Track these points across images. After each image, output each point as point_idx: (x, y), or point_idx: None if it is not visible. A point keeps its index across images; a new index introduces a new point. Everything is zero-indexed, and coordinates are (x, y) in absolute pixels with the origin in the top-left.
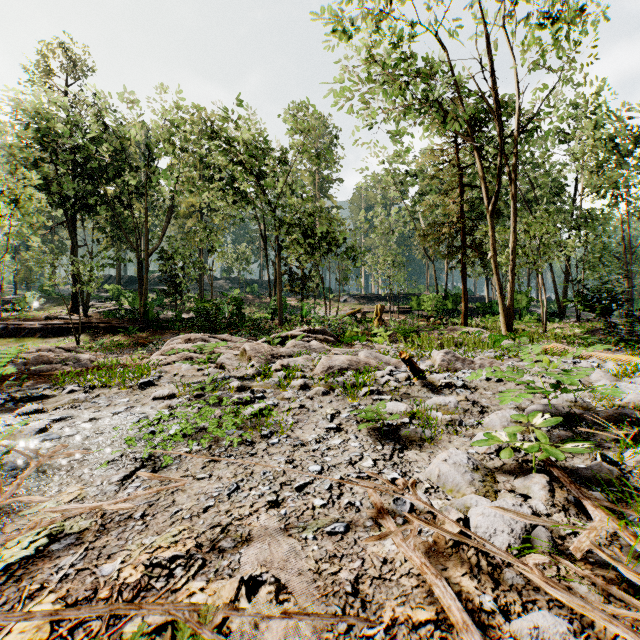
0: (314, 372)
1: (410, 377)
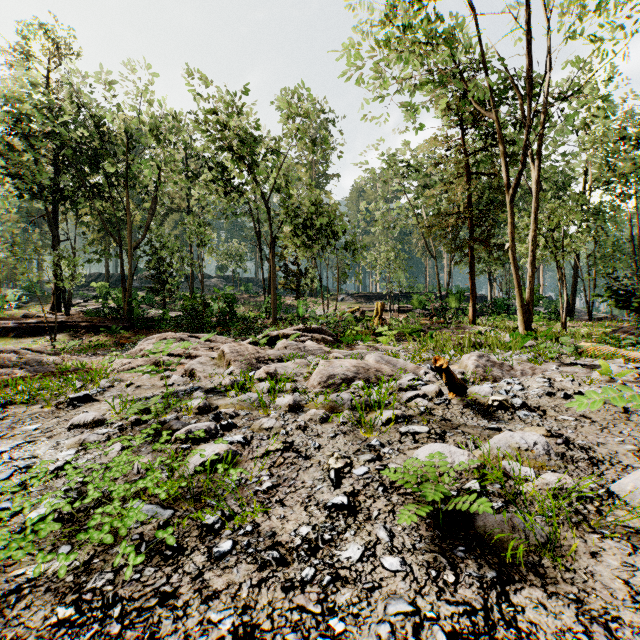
0: (309, 383)
1: (442, 391)
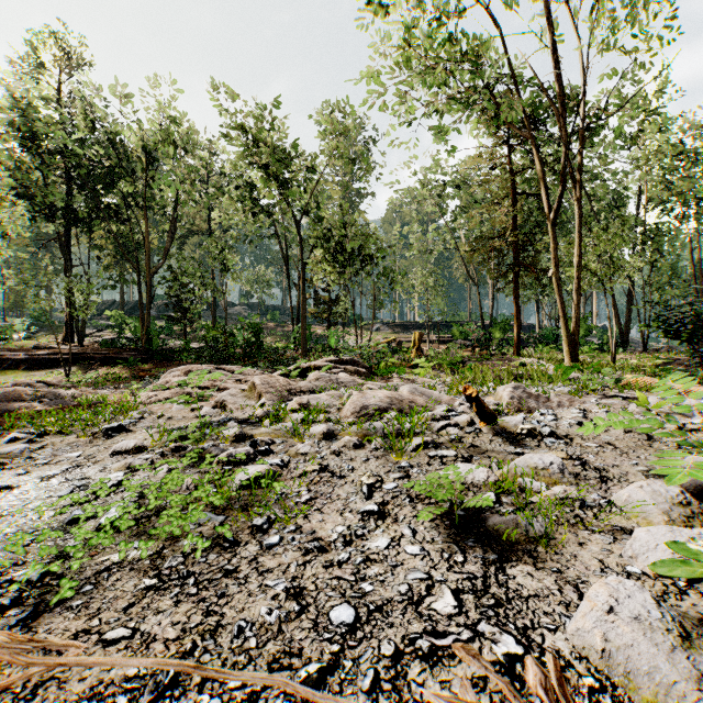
0: (342, 413)
1: (474, 421)
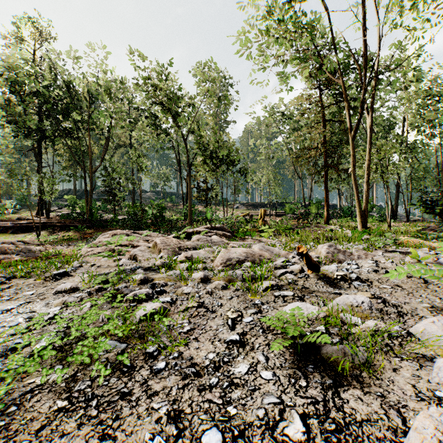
0: (214, 263)
1: (303, 269)
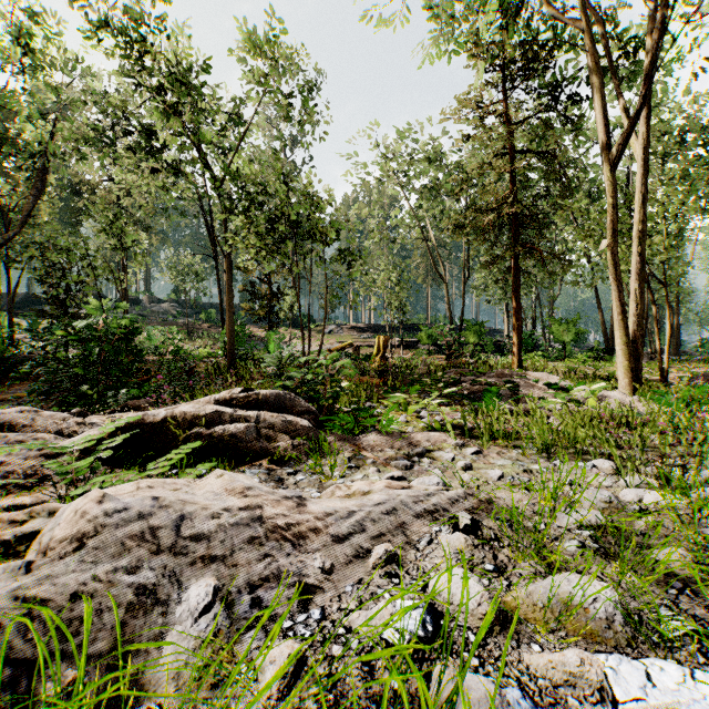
0: None
1: None
